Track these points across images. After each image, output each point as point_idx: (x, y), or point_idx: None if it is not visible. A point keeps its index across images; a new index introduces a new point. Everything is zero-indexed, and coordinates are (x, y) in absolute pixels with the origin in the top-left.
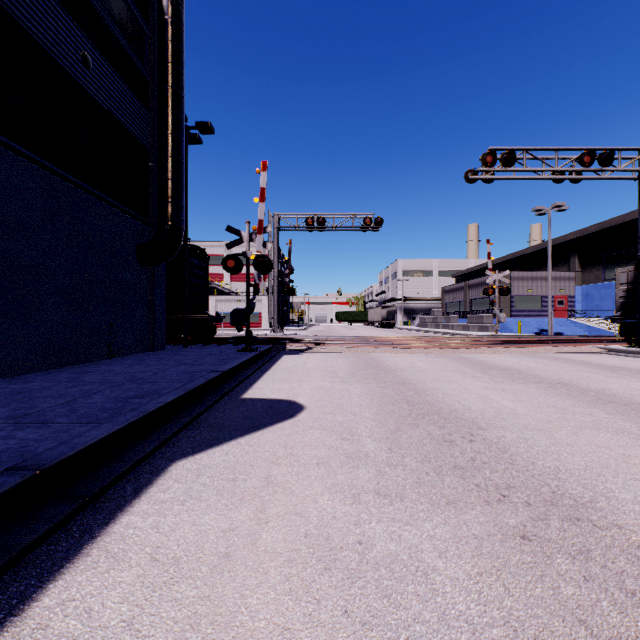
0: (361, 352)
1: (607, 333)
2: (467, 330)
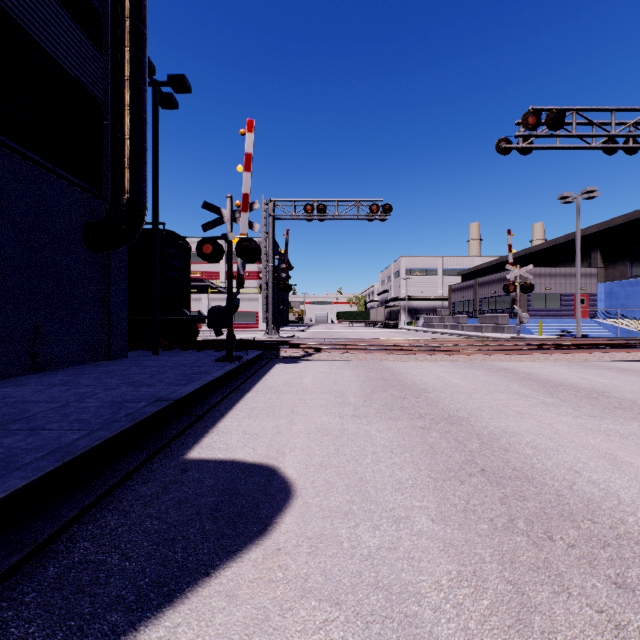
0: (371, 360)
1: (639, 335)
2: (480, 331)
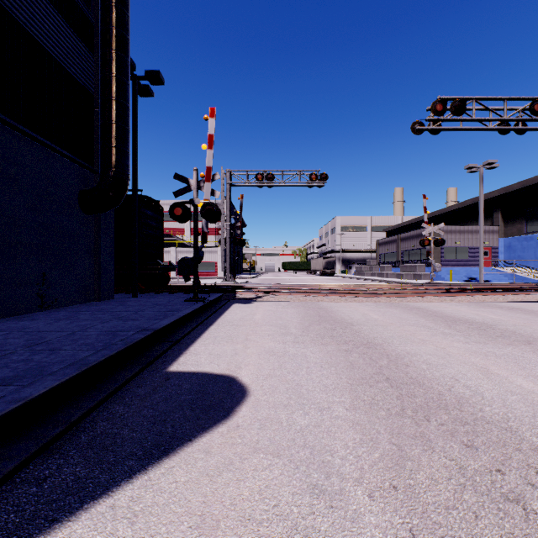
0: (310, 301)
1: (532, 281)
2: (401, 278)
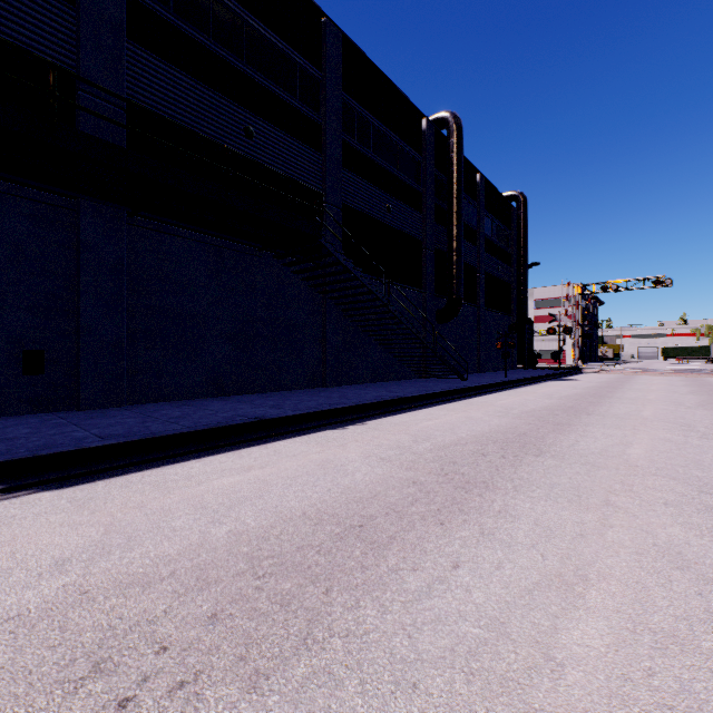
0: (630, 375)
1: None
2: None
